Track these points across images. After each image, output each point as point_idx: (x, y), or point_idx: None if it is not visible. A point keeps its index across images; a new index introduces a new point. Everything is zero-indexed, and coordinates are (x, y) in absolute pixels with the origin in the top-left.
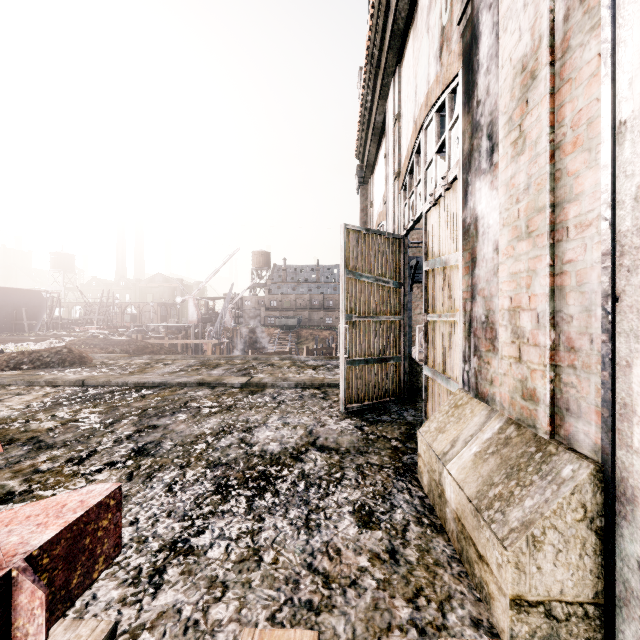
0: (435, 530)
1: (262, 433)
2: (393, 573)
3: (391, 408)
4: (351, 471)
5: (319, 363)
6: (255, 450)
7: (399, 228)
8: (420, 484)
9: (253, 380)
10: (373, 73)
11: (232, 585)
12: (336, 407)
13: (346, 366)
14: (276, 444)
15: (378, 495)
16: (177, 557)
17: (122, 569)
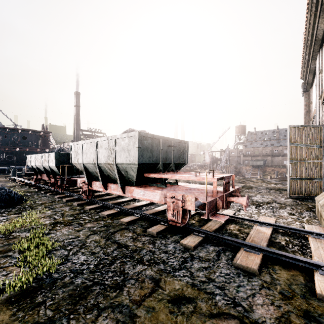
0: (315, 219)
1: (255, 198)
2: (297, 220)
3: (314, 199)
4: (288, 208)
5: (278, 182)
6: (254, 200)
7: (321, 121)
8: (315, 213)
9: (246, 185)
10: (308, 48)
11: (255, 214)
12: (285, 196)
13: (290, 180)
14: (260, 200)
15: (297, 212)
16: (241, 210)
17: (231, 209)
